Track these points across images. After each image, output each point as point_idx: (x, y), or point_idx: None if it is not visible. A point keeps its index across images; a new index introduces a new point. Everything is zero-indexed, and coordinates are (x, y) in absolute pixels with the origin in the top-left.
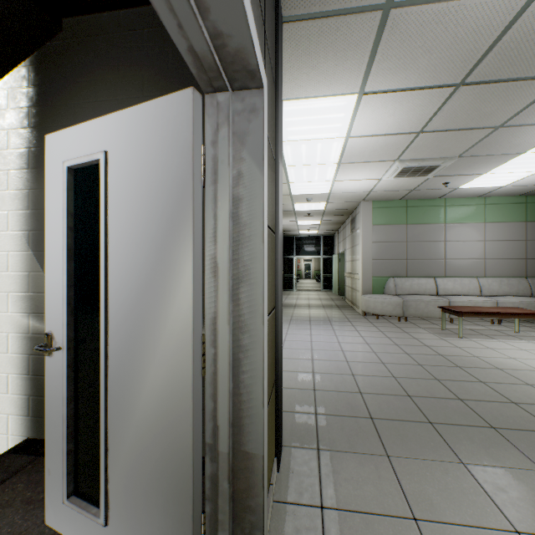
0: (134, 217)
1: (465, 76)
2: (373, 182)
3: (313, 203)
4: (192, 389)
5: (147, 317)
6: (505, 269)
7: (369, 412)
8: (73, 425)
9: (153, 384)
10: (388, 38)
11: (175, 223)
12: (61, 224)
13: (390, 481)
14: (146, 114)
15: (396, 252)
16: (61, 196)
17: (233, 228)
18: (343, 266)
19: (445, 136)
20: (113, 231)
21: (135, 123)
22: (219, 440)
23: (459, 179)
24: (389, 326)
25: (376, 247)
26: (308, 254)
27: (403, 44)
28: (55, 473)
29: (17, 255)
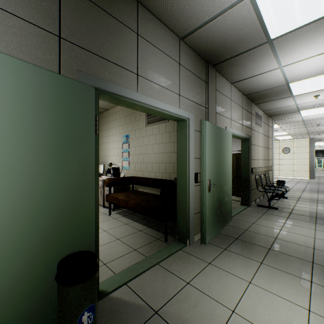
0: None
1: None
2: None
3: (320, 146)
4: None
5: None
6: None
7: None
8: None
9: None
10: None
11: None
12: None
13: None
14: None
15: None
16: None
17: None
18: None
19: None
20: None
21: None
22: None
23: None
24: None
25: None
26: (319, 157)
27: None
28: None
29: None
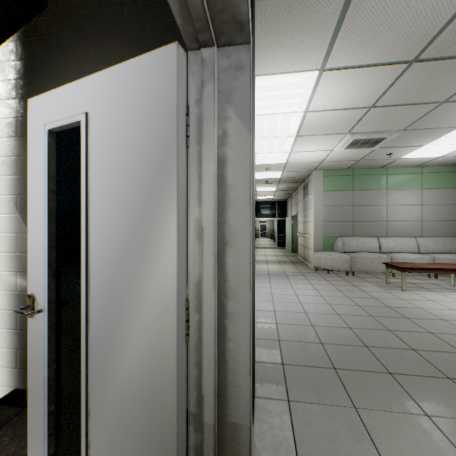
0: (115, 179)
1: (419, 53)
2: (325, 153)
3: (271, 172)
4: (176, 358)
5: (129, 281)
6: (439, 230)
7: (332, 362)
8: (54, 387)
9: (135, 351)
10: (352, 15)
11: (158, 184)
12: (43, 187)
13: (361, 435)
14: (128, 72)
15: (344, 215)
16: (43, 158)
17: (218, 190)
18: (295, 227)
19: (393, 111)
20: (94, 193)
21: (117, 82)
22: (204, 410)
23: (401, 150)
24: (338, 280)
25: (326, 211)
26: (265, 216)
27: (365, 21)
28: (37, 433)
29: (5, 217)
